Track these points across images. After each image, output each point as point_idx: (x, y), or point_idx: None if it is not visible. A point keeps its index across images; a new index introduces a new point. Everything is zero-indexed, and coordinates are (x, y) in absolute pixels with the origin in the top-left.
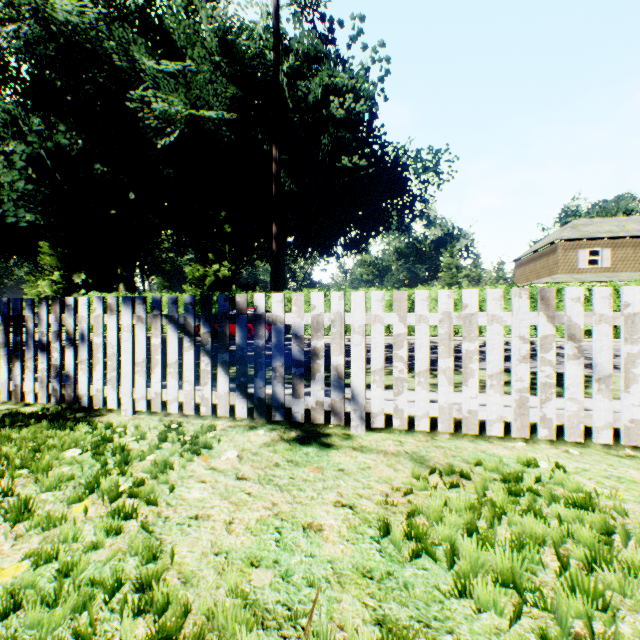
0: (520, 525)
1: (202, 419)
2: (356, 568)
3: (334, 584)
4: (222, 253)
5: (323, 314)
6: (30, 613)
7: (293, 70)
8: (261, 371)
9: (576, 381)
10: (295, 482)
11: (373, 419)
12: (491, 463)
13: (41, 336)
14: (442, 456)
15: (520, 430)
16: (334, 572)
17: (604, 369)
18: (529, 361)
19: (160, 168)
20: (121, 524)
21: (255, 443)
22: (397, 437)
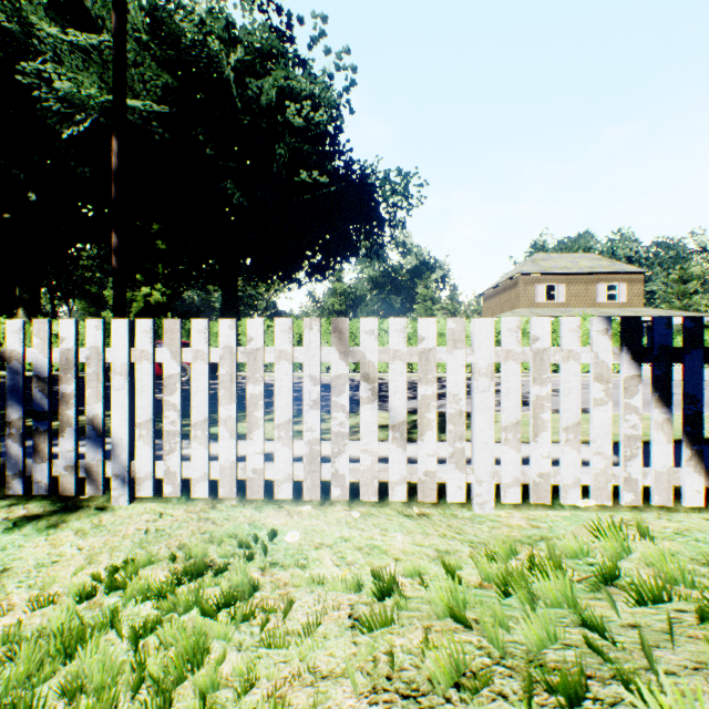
0: (106, 654)
1: None
2: None
3: None
4: (155, 274)
5: (75, 349)
6: None
7: (244, 65)
8: None
9: (371, 429)
10: None
11: (140, 486)
12: (198, 546)
13: None
14: (189, 534)
15: (312, 491)
16: None
17: (399, 414)
18: None
19: (72, 165)
20: None
21: None
22: (167, 508)
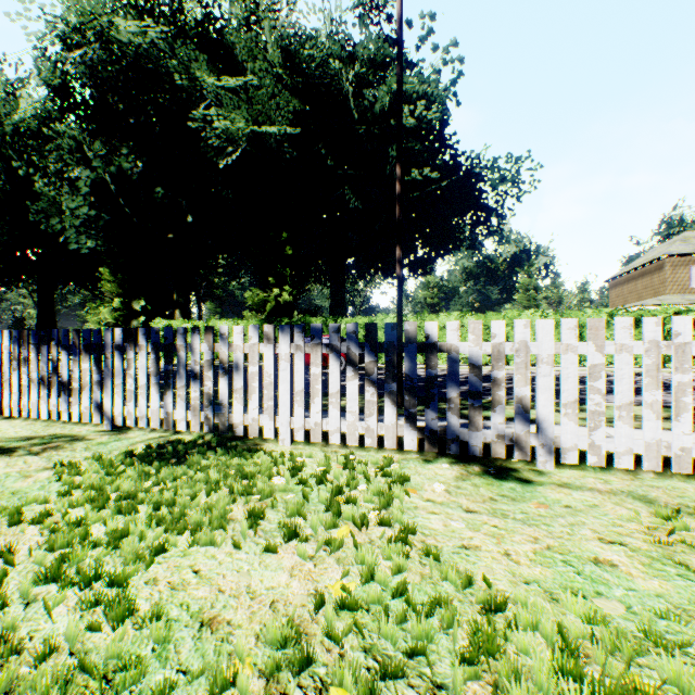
0: None
1: (364, 451)
2: (694, 604)
3: (686, 618)
4: (282, 277)
5: (505, 343)
6: (414, 625)
7: (357, 78)
8: (433, 402)
9: None
10: (532, 517)
11: (564, 455)
12: None
13: (193, 365)
14: (666, 496)
15: None
16: (674, 606)
17: None
18: (664, 395)
19: (218, 189)
20: (405, 550)
21: (446, 476)
22: (594, 475)
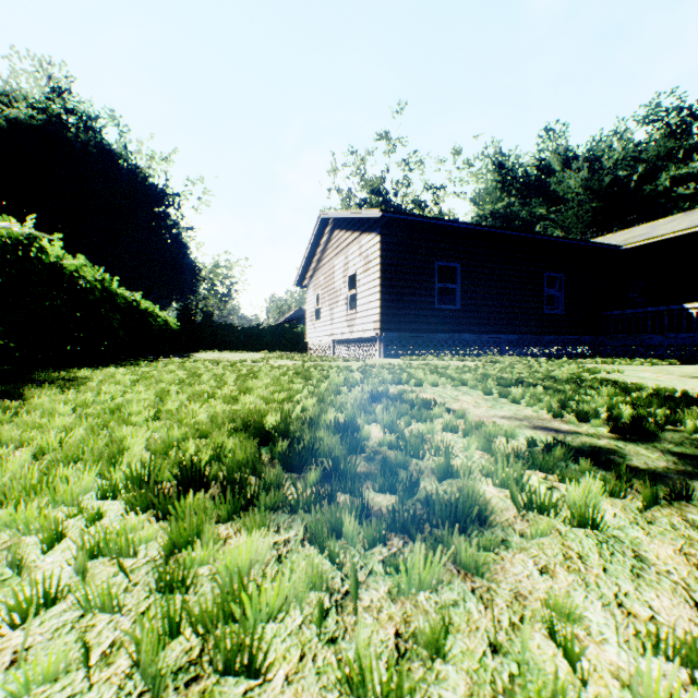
0: None
1: None
2: None
3: None
4: None
5: None
6: None
7: (647, 166)
8: None
9: None
10: None
11: None
12: None
13: None
14: None
15: None
16: None
17: None
18: None
19: None
20: None
21: None
22: None
